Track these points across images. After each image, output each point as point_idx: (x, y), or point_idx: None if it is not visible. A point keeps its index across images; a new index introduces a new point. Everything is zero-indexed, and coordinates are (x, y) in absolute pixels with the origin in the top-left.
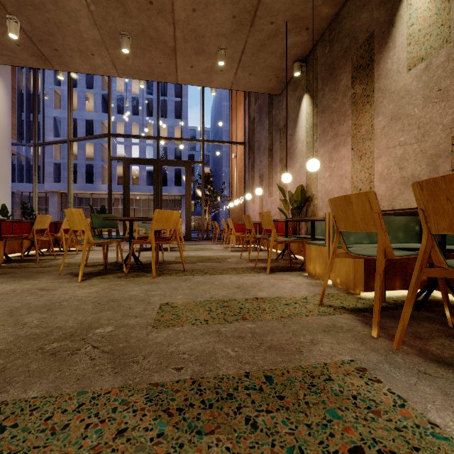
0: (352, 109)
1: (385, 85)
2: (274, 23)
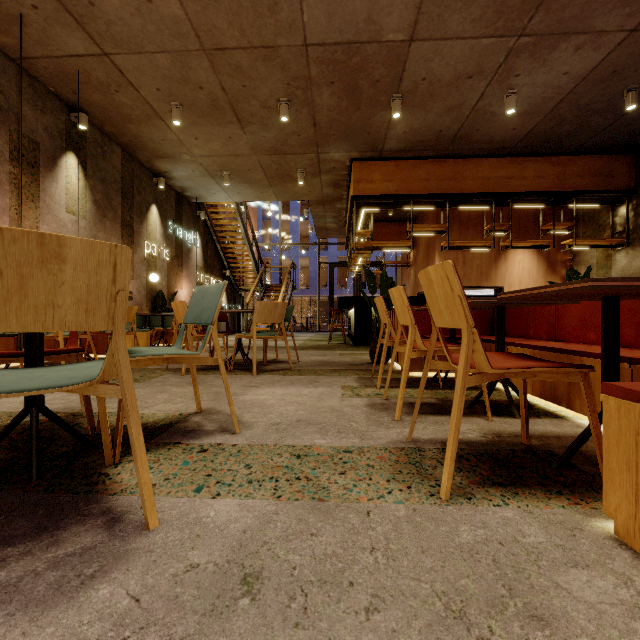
0: (13, 190)
1: (50, 204)
2: (34, 8)
